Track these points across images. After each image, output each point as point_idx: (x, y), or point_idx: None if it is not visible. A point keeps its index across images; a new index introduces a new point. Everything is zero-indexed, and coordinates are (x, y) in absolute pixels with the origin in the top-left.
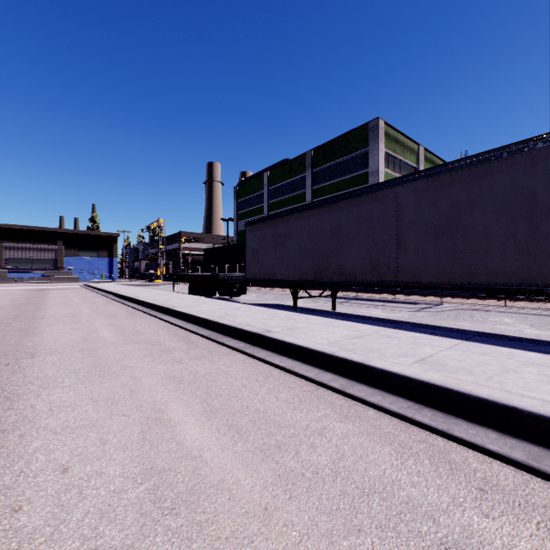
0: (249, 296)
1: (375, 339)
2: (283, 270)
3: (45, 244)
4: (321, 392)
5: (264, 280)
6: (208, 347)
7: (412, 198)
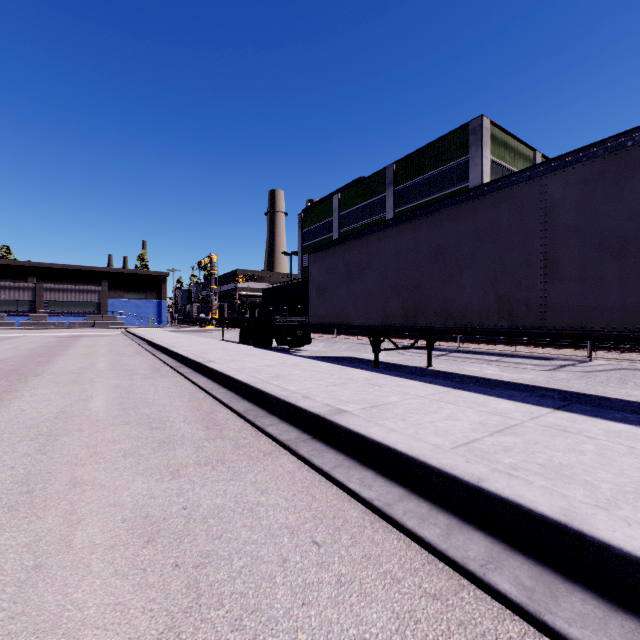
0: (315, 346)
1: (545, 438)
2: (359, 311)
3: (89, 285)
4: (471, 603)
5: (333, 325)
6: (237, 436)
7: (574, 192)
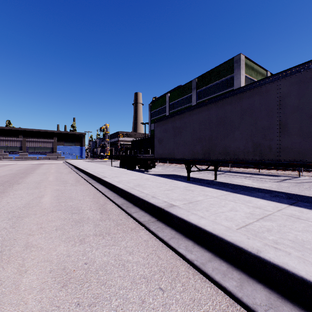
0: (157, 169)
1: (289, 223)
2: (180, 151)
3: (48, 139)
4: None
5: (166, 159)
6: (117, 218)
7: (296, 88)
